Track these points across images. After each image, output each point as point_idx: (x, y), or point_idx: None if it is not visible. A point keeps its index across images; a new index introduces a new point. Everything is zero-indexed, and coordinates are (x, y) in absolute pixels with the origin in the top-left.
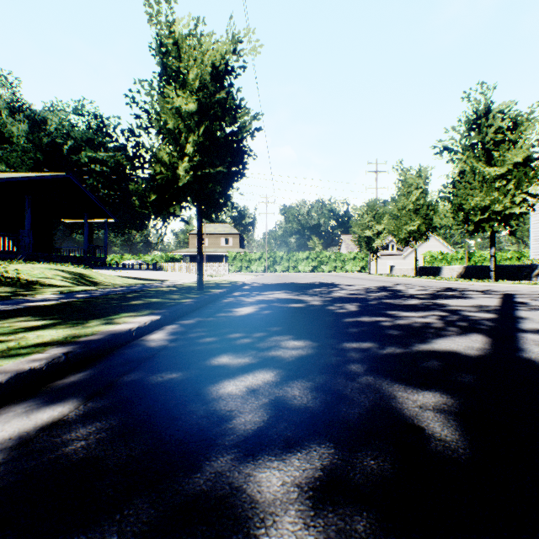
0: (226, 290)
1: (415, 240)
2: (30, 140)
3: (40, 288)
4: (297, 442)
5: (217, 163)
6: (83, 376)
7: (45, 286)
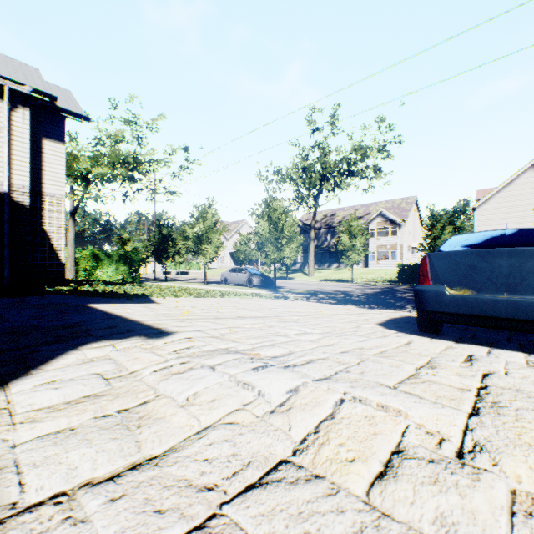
0: None
1: None
2: None
3: None
4: (160, 280)
5: None
6: None
7: None
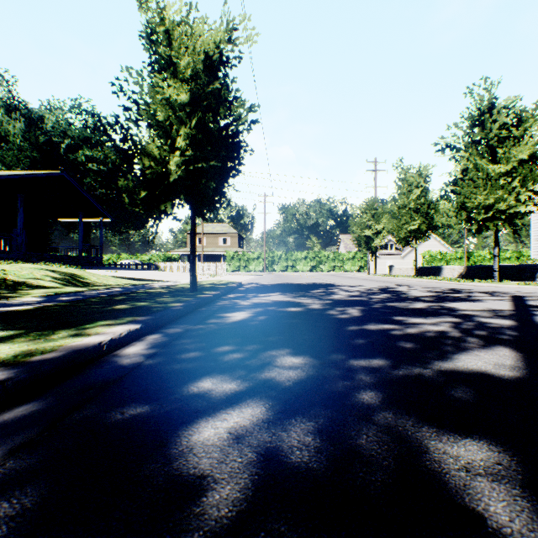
0: (221, 292)
1: (416, 239)
2: (27, 138)
3: (26, 289)
4: None
5: (211, 158)
6: (22, 411)
7: (32, 288)
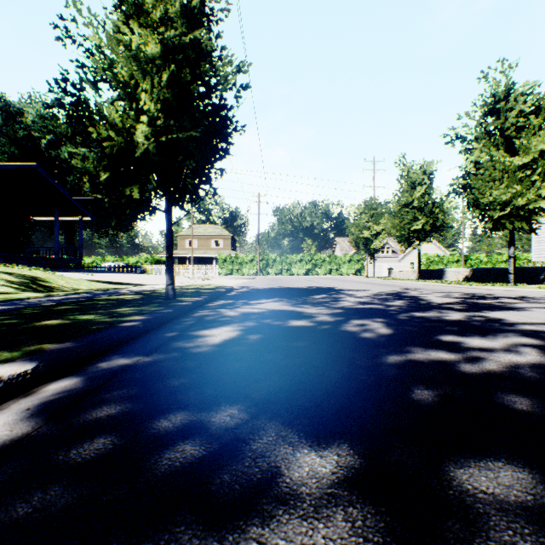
0: (205, 299)
1: (419, 240)
2: (4, 132)
3: None
4: None
5: (189, 128)
6: None
7: None
